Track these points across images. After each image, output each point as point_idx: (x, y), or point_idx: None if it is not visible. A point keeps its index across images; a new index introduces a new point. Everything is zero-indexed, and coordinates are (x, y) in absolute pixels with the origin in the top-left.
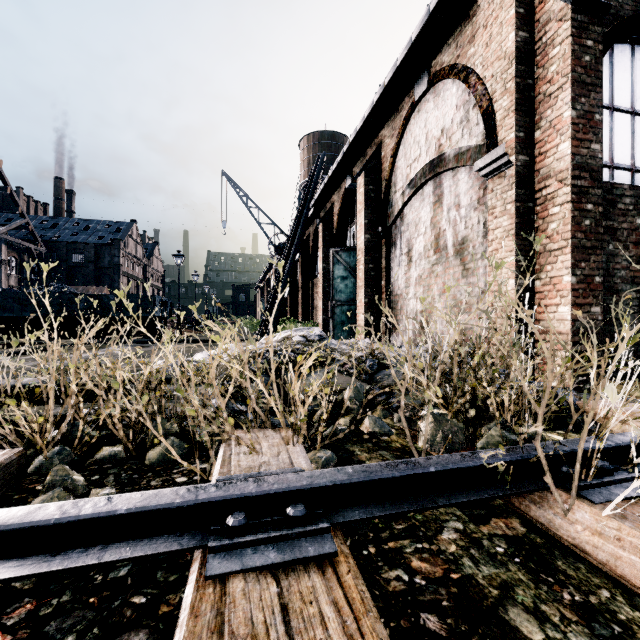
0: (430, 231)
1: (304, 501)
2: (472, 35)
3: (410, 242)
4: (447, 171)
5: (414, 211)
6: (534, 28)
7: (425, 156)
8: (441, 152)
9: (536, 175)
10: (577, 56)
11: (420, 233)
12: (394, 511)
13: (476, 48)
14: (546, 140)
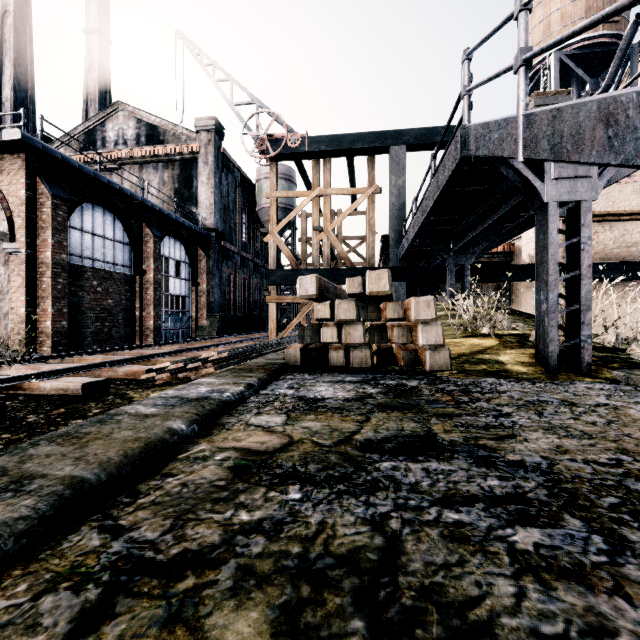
0: None
1: None
2: (1, 170)
3: None
4: None
5: None
6: (37, 191)
7: None
8: None
9: (38, 260)
10: (55, 217)
11: None
12: None
13: (3, 179)
14: (42, 246)
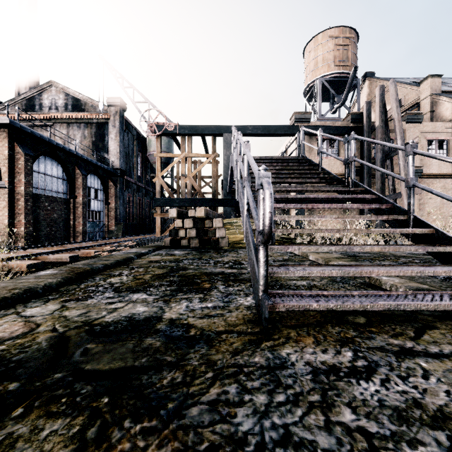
0: None
1: None
2: None
3: None
4: None
5: None
6: (14, 151)
7: None
8: None
9: (15, 191)
10: (26, 167)
11: None
12: None
13: None
14: (18, 184)
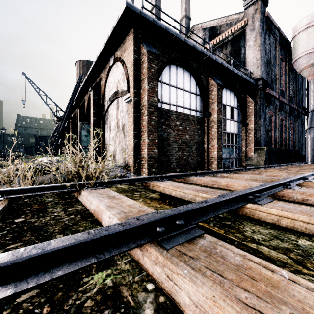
0: (116, 119)
1: (0, 194)
2: (124, 49)
3: (110, 123)
4: (120, 97)
5: (111, 110)
6: (140, 55)
7: (114, 89)
8: (118, 89)
9: (141, 105)
10: (149, 69)
11: (113, 119)
12: (28, 194)
13: (125, 55)
14: (143, 94)
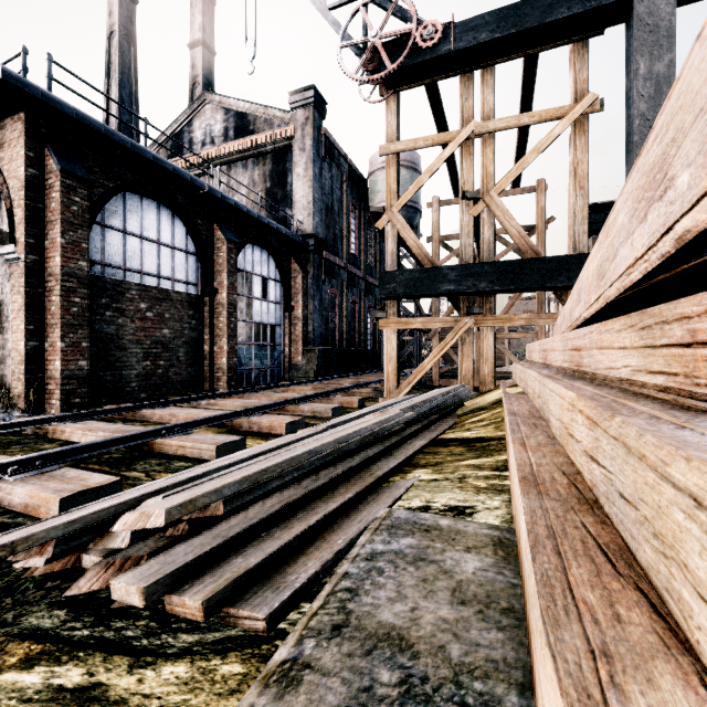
0: None
1: None
2: (2, 143)
3: None
4: None
5: None
6: (45, 169)
7: None
8: None
9: (46, 271)
10: (67, 205)
11: None
12: None
13: (5, 156)
14: (51, 250)
